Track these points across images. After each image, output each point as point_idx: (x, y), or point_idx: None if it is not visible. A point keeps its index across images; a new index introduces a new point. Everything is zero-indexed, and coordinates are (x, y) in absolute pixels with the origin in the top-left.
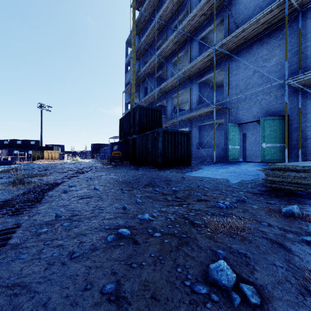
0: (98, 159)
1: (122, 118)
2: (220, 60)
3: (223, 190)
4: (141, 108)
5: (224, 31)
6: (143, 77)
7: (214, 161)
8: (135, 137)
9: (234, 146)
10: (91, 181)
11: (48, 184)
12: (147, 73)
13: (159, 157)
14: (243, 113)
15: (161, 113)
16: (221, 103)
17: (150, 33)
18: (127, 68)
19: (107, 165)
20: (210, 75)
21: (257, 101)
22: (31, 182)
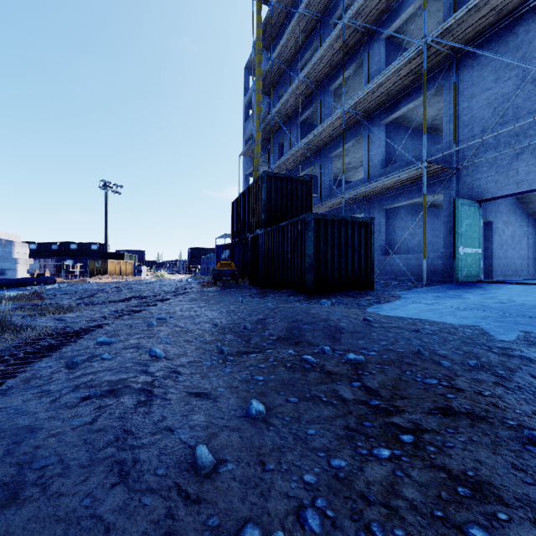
0: (197, 274)
1: (236, 199)
2: (435, 70)
3: (498, 369)
4: (271, 178)
5: (444, 9)
6: (276, 124)
7: (424, 281)
8: (260, 233)
9: (470, 250)
10: (156, 328)
11: (60, 335)
12: (283, 117)
13: (308, 272)
14: (491, 177)
15: (309, 186)
16: (438, 160)
17: (289, 41)
18: (248, 113)
19: (208, 287)
20: (411, 104)
21: (527, 148)
22: (21, 331)
